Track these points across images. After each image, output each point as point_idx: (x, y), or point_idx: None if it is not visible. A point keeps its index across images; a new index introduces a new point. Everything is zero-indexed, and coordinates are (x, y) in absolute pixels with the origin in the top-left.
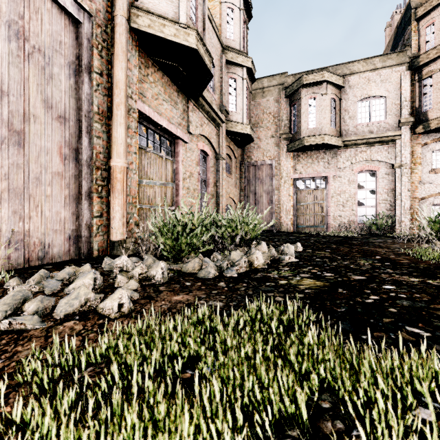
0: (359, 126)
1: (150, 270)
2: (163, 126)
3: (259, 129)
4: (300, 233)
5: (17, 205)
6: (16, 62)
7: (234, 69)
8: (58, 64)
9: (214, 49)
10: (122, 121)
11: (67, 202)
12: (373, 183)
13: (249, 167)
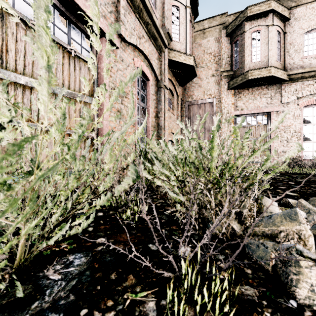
0: (306, 58)
1: None
2: None
3: (200, 69)
4: None
5: None
6: None
7: None
8: None
9: None
10: None
11: None
12: None
13: (190, 106)
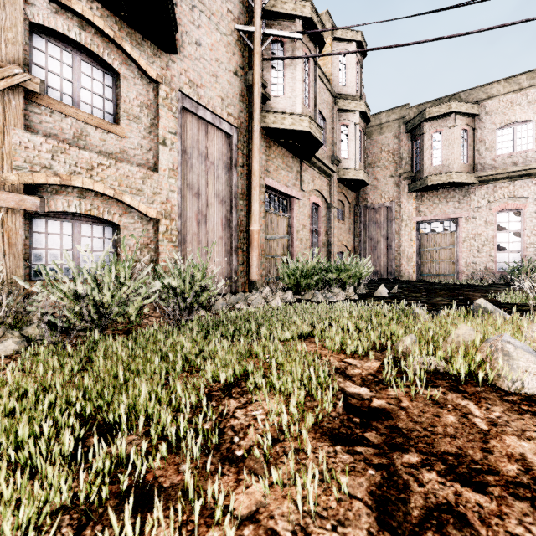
0: (499, 157)
1: (285, 294)
2: (282, 191)
3: (376, 169)
4: (421, 281)
5: (204, 258)
6: (204, 174)
7: (346, 115)
8: (221, 167)
9: (325, 103)
10: (257, 198)
11: (225, 255)
12: (518, 224)
13: (365, 210)
